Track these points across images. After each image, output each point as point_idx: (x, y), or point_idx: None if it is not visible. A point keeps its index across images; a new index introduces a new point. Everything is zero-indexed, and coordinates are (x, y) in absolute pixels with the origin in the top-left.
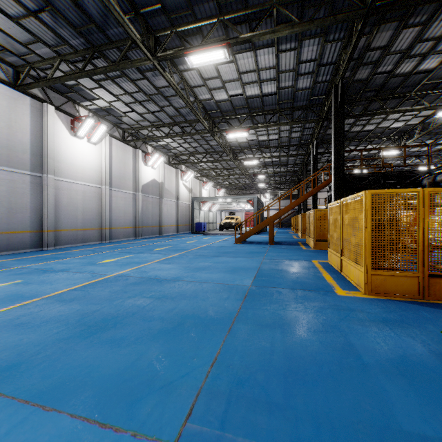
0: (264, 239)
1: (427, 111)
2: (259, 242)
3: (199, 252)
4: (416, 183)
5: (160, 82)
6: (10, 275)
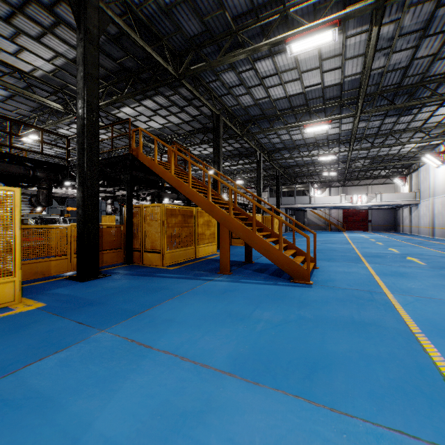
0: (225, 288)
1: (16, 61)
2: (263, 269)
3: (341, 253)
4: (145, 190)
5: (401, 55)
6: (401, 246)
